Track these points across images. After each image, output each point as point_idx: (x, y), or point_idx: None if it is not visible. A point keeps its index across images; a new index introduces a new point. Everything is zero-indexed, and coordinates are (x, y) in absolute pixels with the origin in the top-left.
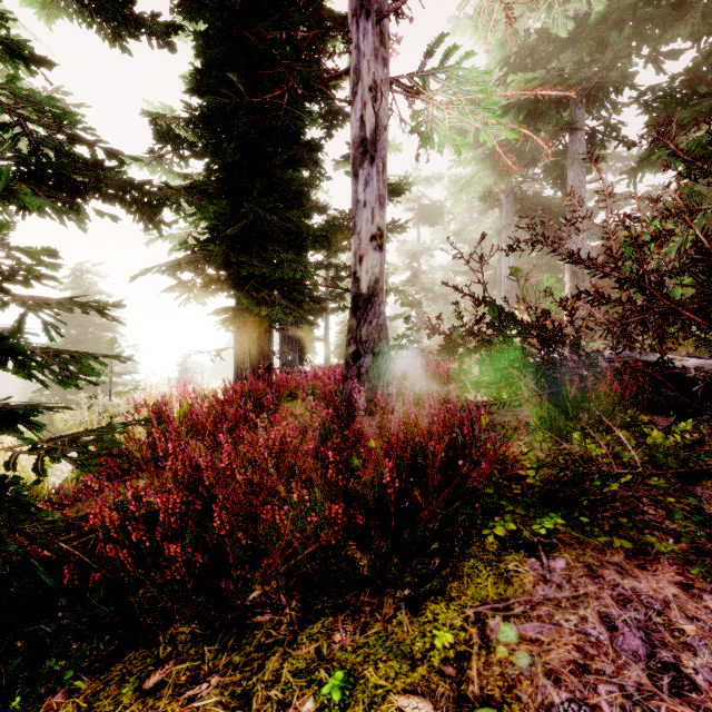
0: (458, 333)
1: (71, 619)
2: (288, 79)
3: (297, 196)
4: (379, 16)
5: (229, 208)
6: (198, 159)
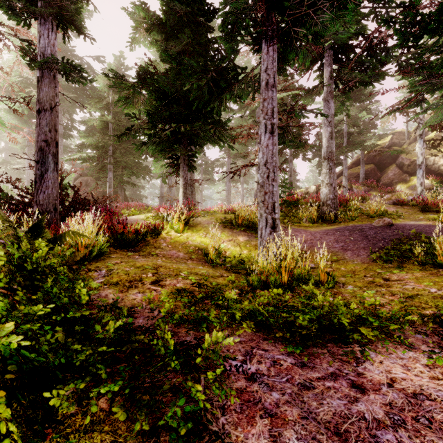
0: None
1: None
2: None
3: None
4: None
5: None
6: None
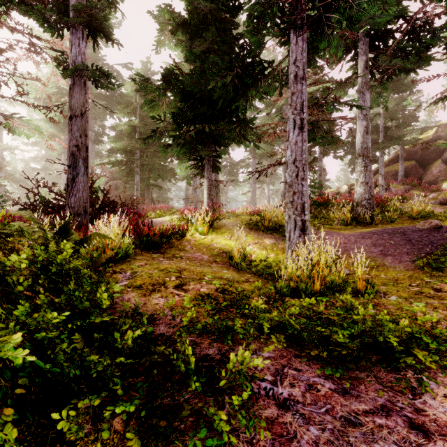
0: (27, 204)
1: None
2: None
3: None
4: None
5: None
6: None
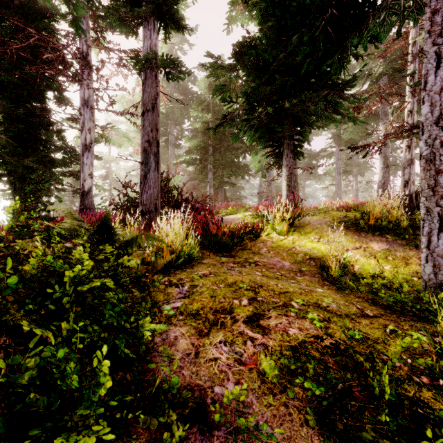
0: (119, 204)
1: (44, 242)
2: (42, 88)
3: (50, 145)
4: (91, 108)
5: (23, 152)
6: (5, 129)
